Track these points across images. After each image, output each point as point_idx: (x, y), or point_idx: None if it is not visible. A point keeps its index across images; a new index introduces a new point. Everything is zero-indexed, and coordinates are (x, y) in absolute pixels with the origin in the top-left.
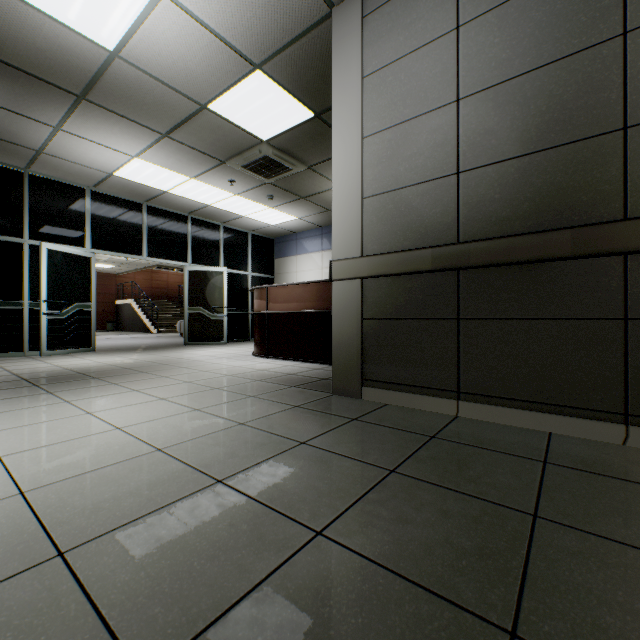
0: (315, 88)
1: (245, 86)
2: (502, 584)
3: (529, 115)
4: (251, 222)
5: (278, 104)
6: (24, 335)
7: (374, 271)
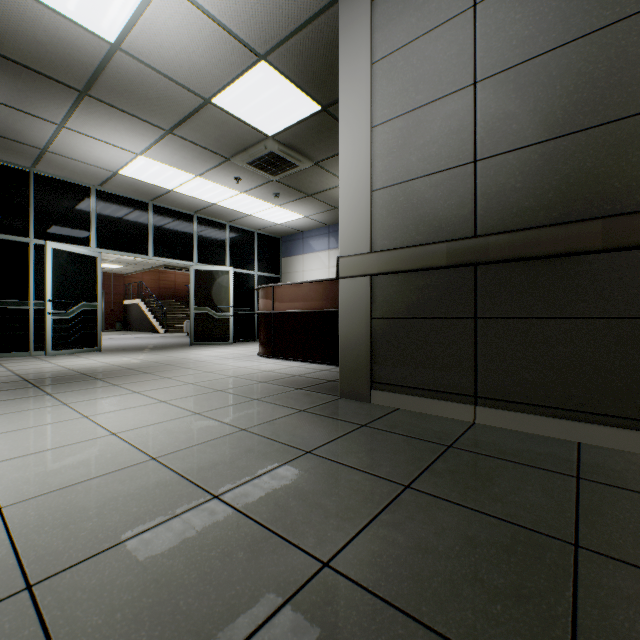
0: (322, 79)
1: (250, 78)
2: (548, 639)
3: (555, 96)
4: (257, 221)
5: (284, 97)
6: (30, 335)
7: (384, 268)
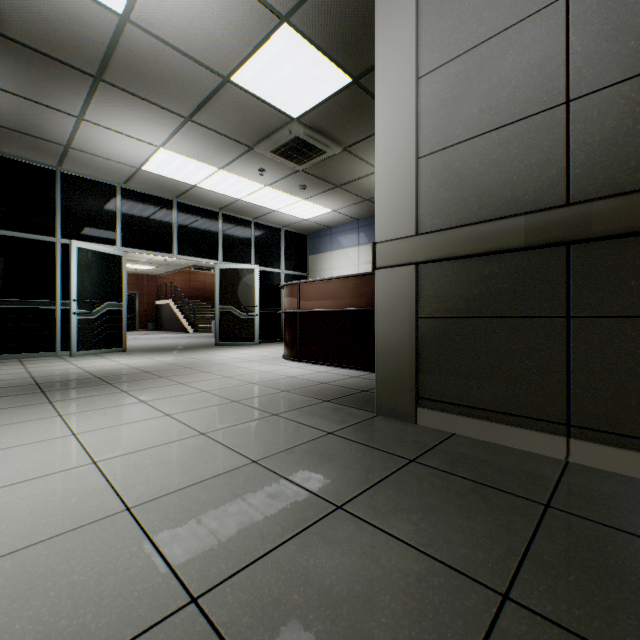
0: (353, 43)
1: (271, 47)
2: None
3: None
4: (283, 217)
5: (309, 69)
6: (56, 335)
7: (434, 253)
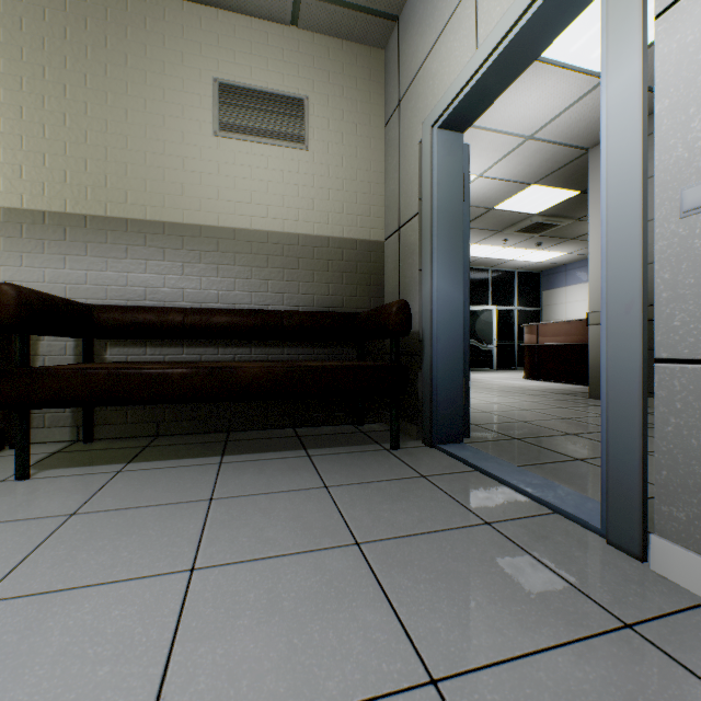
0: (578, 181)
1: (522, 194)
2: None
3: None
4: (517, 263)
5: (547, 195)
6: None
7: None
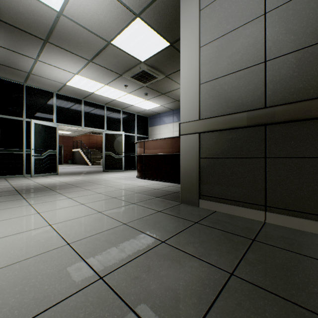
0: (170, 27)
1: (131, 28)
2: None
3: None
4: (136, 108)
5: (149, 38)
6: (23, 166)
7: (207, 128)
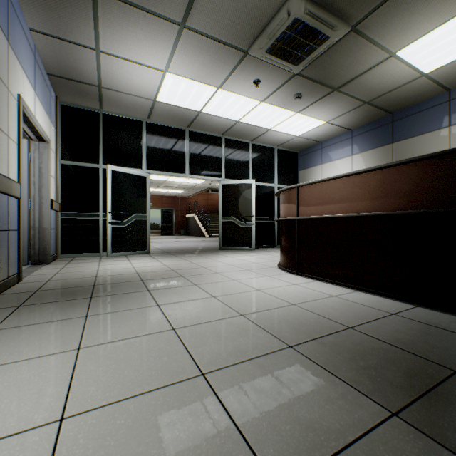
0: None
1: None
2: None
3: None
4: (277, 136)
5: None
6: (100, 239)
7: None
